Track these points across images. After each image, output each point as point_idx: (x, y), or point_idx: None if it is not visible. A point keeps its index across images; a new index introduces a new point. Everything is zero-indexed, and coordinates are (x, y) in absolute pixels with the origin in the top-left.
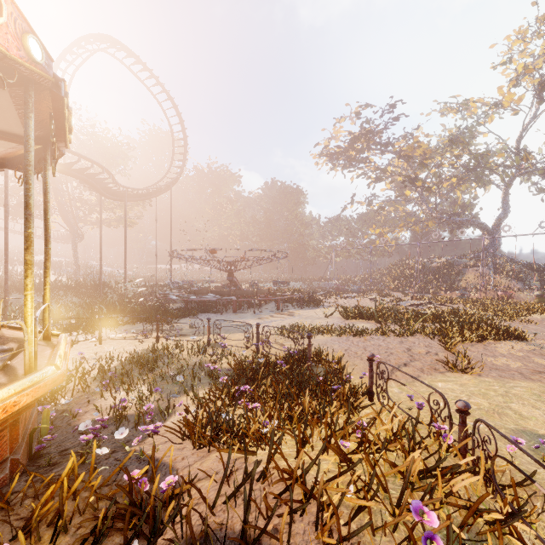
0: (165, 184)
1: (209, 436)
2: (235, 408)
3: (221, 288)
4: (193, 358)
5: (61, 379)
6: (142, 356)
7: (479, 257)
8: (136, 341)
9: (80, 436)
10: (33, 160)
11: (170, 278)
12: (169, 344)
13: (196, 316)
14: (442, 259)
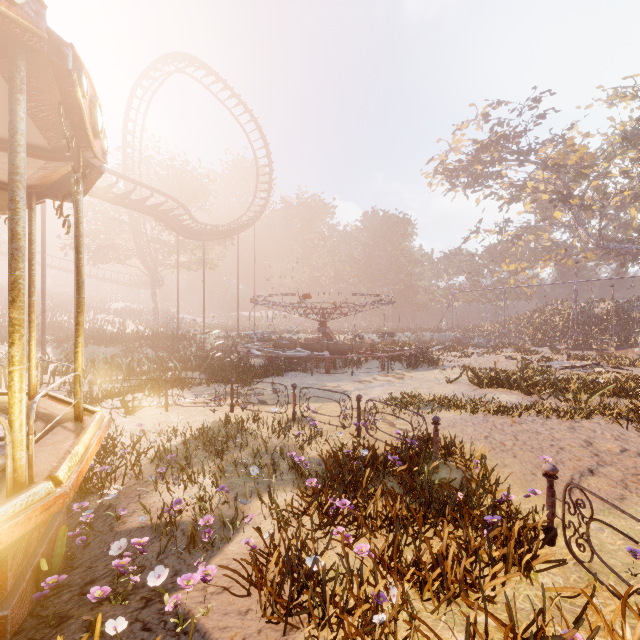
0: (248, 219)
1: (286, 602)
2: (328, 542)
3: (312, 340)
4: (274, 437)
5: (61, 502)
6: (212, 431)
7: None
8: (207, 408)
9: (91, 589)
10: (23, 166)
11: (254, 327)
12: (245, 417)
13: (281, 376)
14: (609, 303)
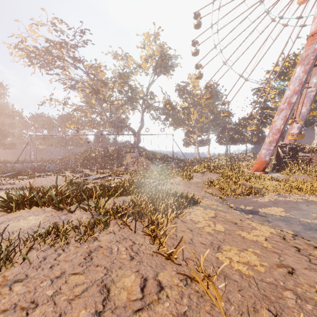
0: None
1: None
2: None
3: None
4: None
5: None
6: None
7: (132, 147)
8: None
9: None
10: None
11: None
12: None
13: None
14: (114, 147)
